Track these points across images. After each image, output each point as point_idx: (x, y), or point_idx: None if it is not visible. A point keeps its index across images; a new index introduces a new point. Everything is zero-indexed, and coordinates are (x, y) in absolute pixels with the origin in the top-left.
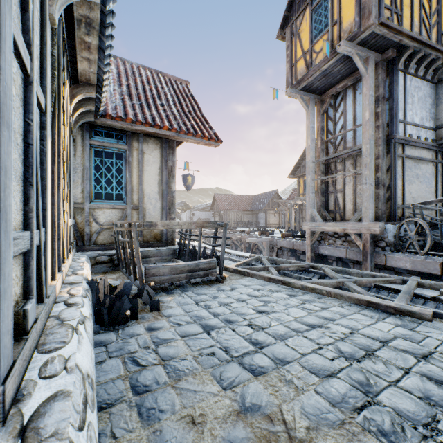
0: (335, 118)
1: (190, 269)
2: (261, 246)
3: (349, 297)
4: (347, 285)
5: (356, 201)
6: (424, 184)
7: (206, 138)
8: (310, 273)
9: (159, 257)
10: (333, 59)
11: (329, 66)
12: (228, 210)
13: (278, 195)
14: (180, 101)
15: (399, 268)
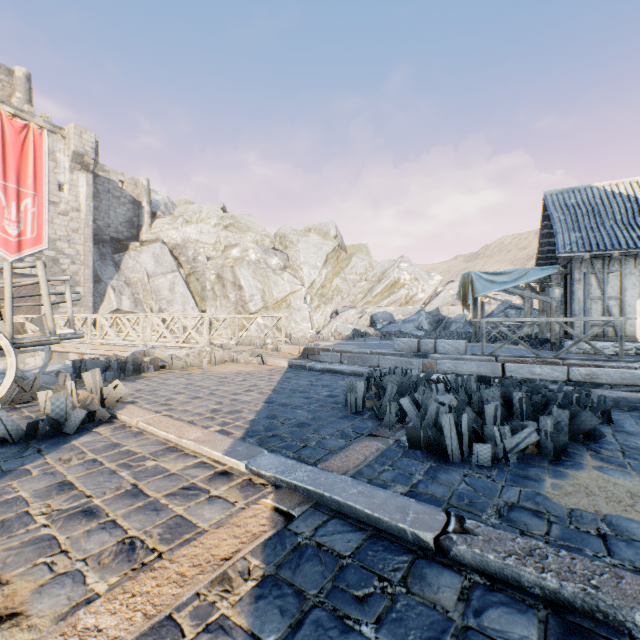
0: None
1: None
2: None
3: None
4: None
5: None
6: None
7: None
8: None
9: None
10: None
11: None
12: None
13: None
14: None
15: None
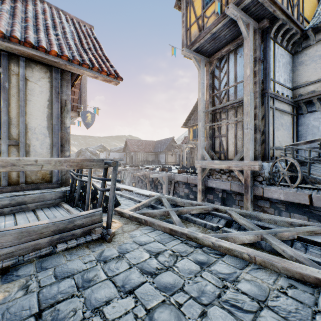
0: (220, 76)
1: (58, 229)
2: (162, 180)
3: (285, 269)
4: (269, 241)
5: (237, 143)
6: (286, 131)
7: (105, 72)
8: (214, 216)
9: (42, 201)
10: (222, 23)
11: (217, 30)
12: (137, 152)
13: (174, 141)
14: (80, 37)
15: (273, 199)
